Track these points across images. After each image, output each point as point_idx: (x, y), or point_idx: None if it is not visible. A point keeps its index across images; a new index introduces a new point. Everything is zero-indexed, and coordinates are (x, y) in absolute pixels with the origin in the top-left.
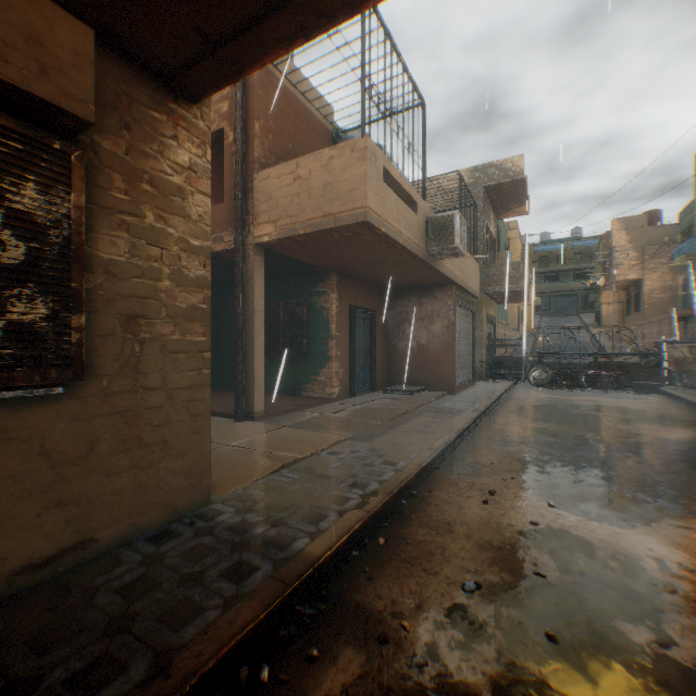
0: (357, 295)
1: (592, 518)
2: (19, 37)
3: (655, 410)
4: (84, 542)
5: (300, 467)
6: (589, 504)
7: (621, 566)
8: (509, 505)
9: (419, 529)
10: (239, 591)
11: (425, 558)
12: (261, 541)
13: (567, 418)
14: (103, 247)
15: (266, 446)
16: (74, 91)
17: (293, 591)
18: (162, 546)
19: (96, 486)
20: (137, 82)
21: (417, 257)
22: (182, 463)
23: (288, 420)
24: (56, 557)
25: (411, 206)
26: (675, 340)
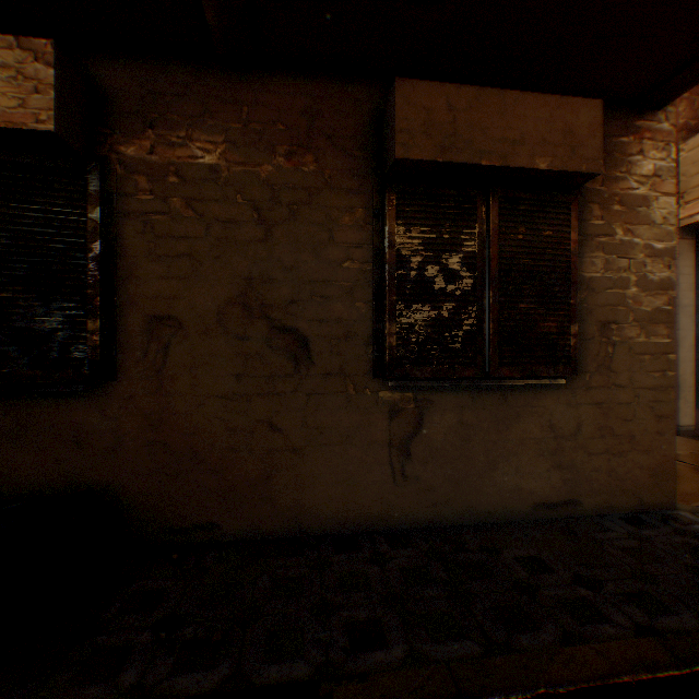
0: None
1: None
2: (558, 136)
3: None
4: (571, 501)
5: None
6: None
7: None
8: None
9: None
10: None
11: None
12: None
13: None
14: (584, 268)
15: None
16: (587, 156)
17: None
18: (640, 530)
19: (579, 460)
20: (607, 119)
21: None
22: (644, 460)
23: None
24: (555, 504)
25: None
26: None
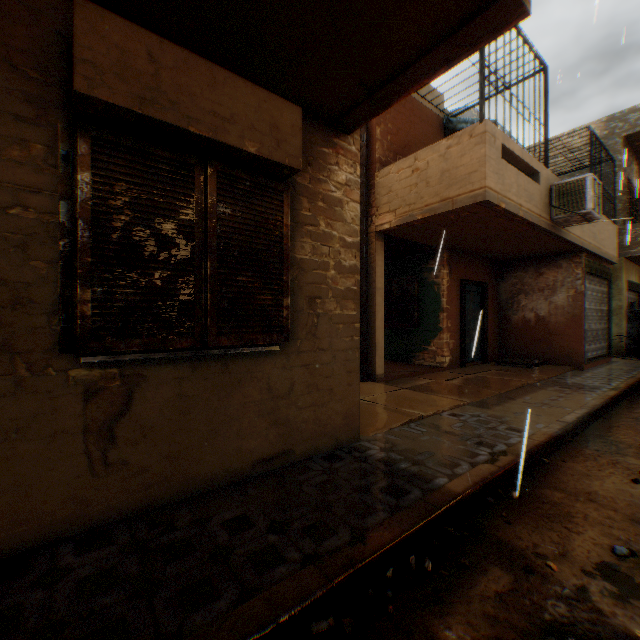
0: (467, 269)
1: None
2: (266, 127)
3: None
4: (287, 451)
5: (425, 423)
6: None
7: None
8: None
9: (553, 492)
10: (399, 504)
11: (564, 518)
12: (407, 473)
13: None
14: (297, 250)
15: (392, 403)
16: (291, 152)
17: (442, 513)
18: (334, 464)
19: (293, 415)
20: (315, 130)
21: (537, 227)
22: (341, 407)
23: (405, 383)
24: (273, 457)
25: (531, 176)
26: None
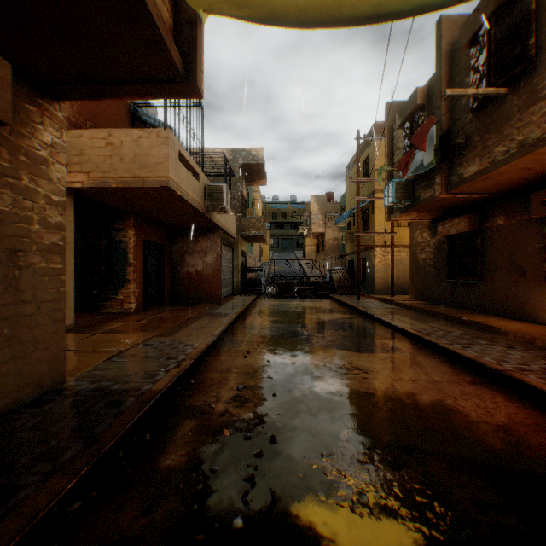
0: (149, 232)
1: (293, 355)
2: None
3: (327, 306)
4: None
5: (126, 355)
6: (293, 350)
7: (302, 369)
8: (257, 356)
9: (212, 373)
10: (121, 410)
11: (218, 384)
12: (120, 391)
13: (286, 313)
14: None
15: (91, 347)
16: (1, 104)
17: (153, 404)
18: (45, 407)
19: None
20: (18, 83)
21: (198, 211)
22: (47, 355)
23: (98, 329)
24: None
25: (195, 175)
26: (338, 269)
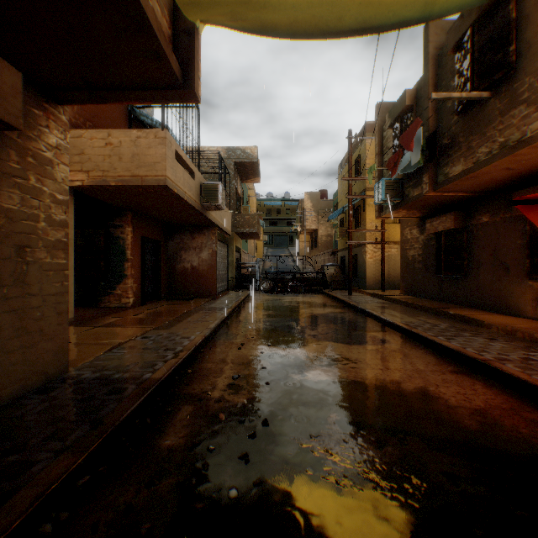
0: (146, 229)
1: (286, 347)
2: None
3: (319, 301)
4: None
5: (125, 347)
6: (286, 342)
7: (294, 360)
8: (251, 348)
9: (208, 364)
10: (123, 396)
11: (213, 373)
12: (122, 379)
13: (279, 308)
14: (5, 199)
15: (91, 339)
16: (13, 111)
17: (152, 391)
18: (52, 394)
19: (1, 360)
20: (26, 89)
21: (194, 208)
22: (53, 345)
23: (98, 323)
24: None
25: (191, 174)
26: (330, 265)
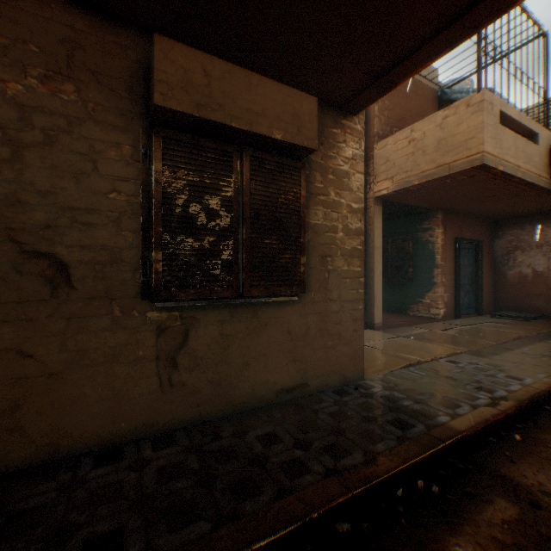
0: (460, 228)
1: None
2: (289, 117)
3: None
4: (303, 384)
5: (423, 367)
6: None
7: None
8: None
9: None
10: (405, 435)
11: None
12: (410, 410)
13: None
14: (311, 217)
15: (391, 349)
16: (309, 135)
17: (445, 446)
18: (343, 397)
19: (308, 354)
20: (326, 114)
21: (535, 186)
22: (348, 349)
23: (401, 332)
24: (292, 389)
25: (528, 138)
26: None
